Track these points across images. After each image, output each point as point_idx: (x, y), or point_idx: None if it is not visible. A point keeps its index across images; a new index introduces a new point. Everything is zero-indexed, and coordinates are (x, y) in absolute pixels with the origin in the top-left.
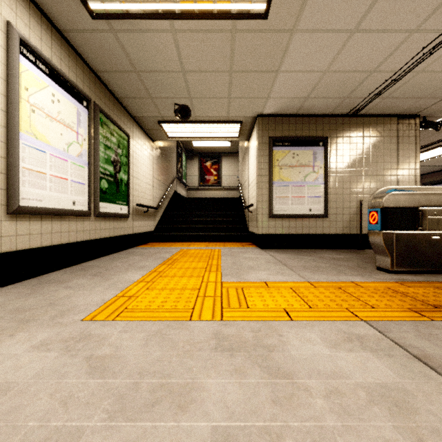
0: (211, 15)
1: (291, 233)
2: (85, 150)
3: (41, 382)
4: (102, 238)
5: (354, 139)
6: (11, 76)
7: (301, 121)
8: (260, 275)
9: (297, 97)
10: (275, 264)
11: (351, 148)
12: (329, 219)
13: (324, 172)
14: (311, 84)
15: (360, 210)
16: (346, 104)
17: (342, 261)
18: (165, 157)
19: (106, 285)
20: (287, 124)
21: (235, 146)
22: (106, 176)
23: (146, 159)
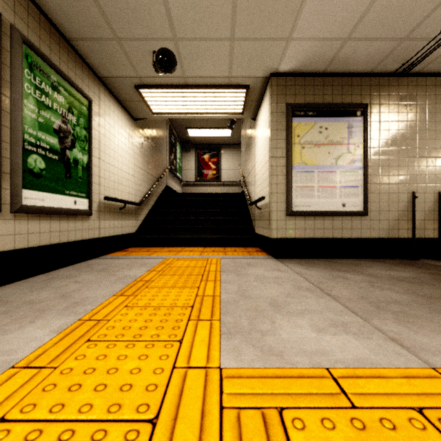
0: None
1: (317, 237)
2: None
3: None
4: (33, 247)
5: (404, 107)
6: None
7: (331, 82)
8: (302, 332)
9: (332, 38)
10: (314, 295)
11: (400, 120)
12: (370, 217)
13: (363, 152)
14: (360, 8)
15: (413, 206)
16: (399, 53)
17: (417, 285)
18: (153, 144)
19: None
20: (312, 86)
21: (237, 135)
22: (42, 150)
23: (124, 140)
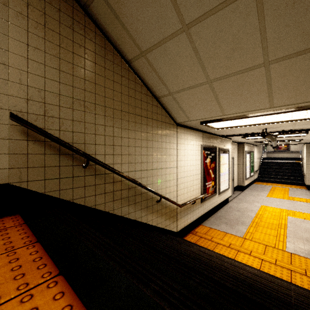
0: (286, 142)
1: None
2: (249, 163)
3: (269, 199)
4: (250, 182)
5: None
6: (245, 159)
7: None
8: (300, 197)
9: None
10: (307, 195)
11: None
12: None
13: None
14: None
15: None
16: None
17: None
18: (259, 147)
19: (262, 193)
20: None
21: None
22: (251, 166)
23: (255, 154)
